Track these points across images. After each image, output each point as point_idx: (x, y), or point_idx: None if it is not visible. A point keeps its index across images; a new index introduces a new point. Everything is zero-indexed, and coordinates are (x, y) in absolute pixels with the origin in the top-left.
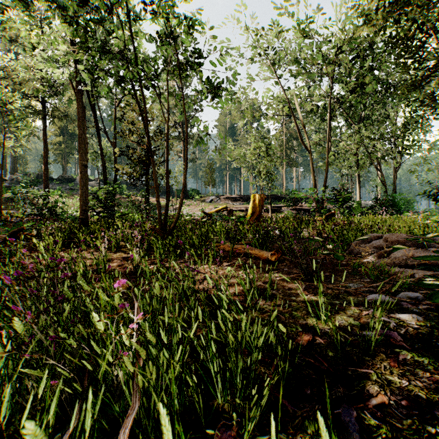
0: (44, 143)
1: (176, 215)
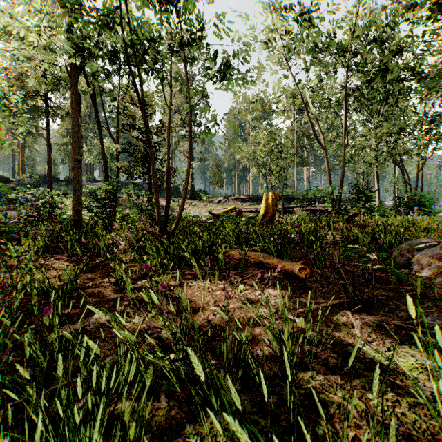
0: (47, 143)
1: (177, 216)
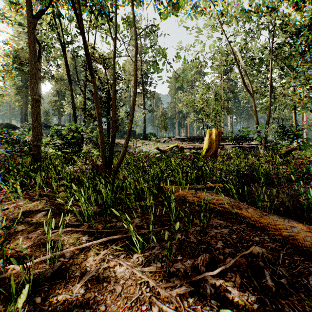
0: None
1: (122, 149)
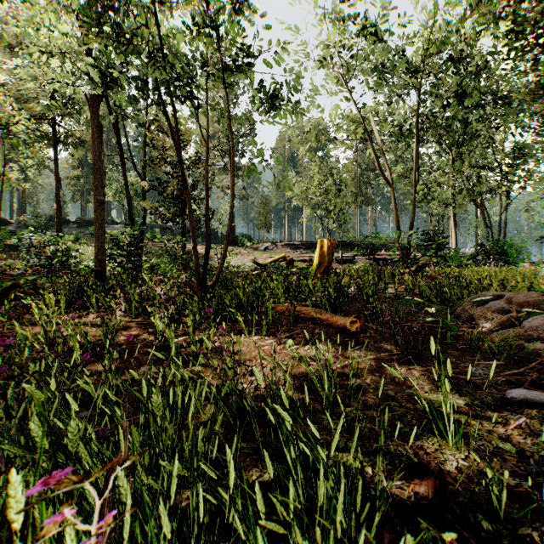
0: (56, 177)
1: (219, 266)
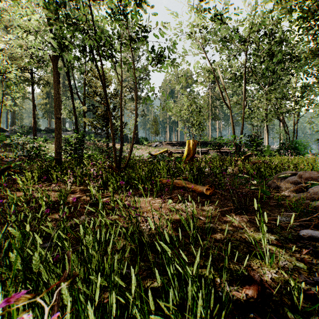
0: (33, 103)
1: (128, 156)
